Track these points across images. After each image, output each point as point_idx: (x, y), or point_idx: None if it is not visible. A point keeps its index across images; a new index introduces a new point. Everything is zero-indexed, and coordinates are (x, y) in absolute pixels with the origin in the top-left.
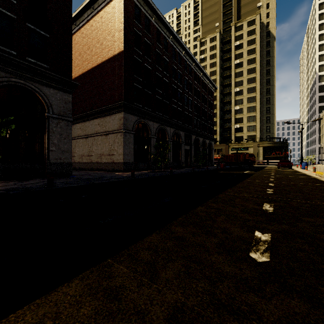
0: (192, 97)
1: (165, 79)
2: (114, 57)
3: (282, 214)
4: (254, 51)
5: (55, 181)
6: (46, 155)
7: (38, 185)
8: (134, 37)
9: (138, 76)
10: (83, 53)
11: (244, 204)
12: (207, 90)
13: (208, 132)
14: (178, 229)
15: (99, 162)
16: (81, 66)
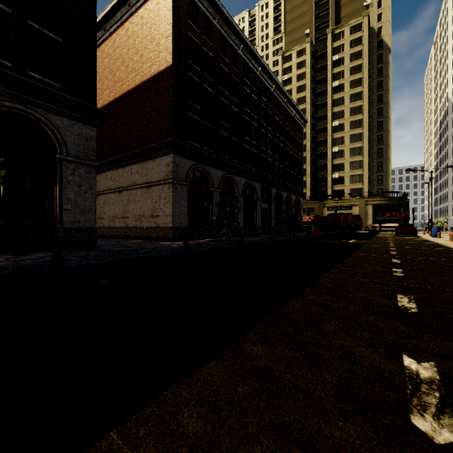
0: (271, 134)
1: (234, 107)
2: (159, 75)
3: (437, 318)
4: (360, 68)
5: (69, 255)
6: (58, 217)
7: (40, 262)
8: (188, 45)
9: (194, 102)
10: (116, 71)
11: (364, 297)
12: (293, 124)
13: (294, 184)
14: (258, 350)
15: (139, 227)
16: (112, 88)
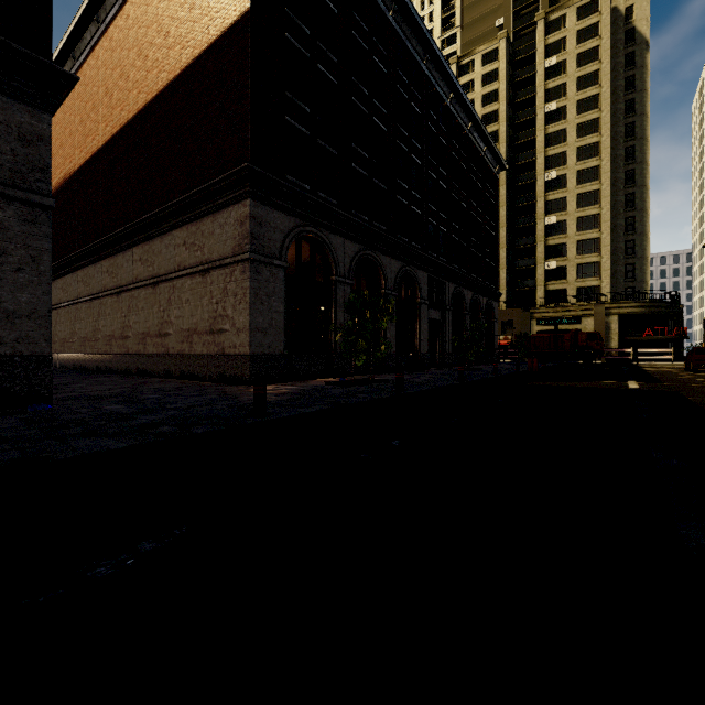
0: (446, 183)
1: (378, 121)
2: (225, 37)
3: None
4: (595, 78)
5: None
6: None
7: None
8: None
9: (298, 100)
10: (148, 48)
11: None
12: (482, 169)
13: (484, 277)
14: None
15: (187, 354)
16: (142, 84)
